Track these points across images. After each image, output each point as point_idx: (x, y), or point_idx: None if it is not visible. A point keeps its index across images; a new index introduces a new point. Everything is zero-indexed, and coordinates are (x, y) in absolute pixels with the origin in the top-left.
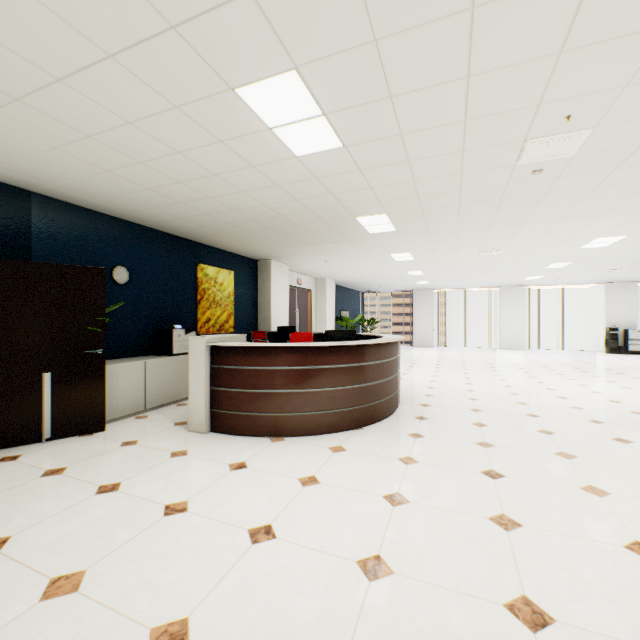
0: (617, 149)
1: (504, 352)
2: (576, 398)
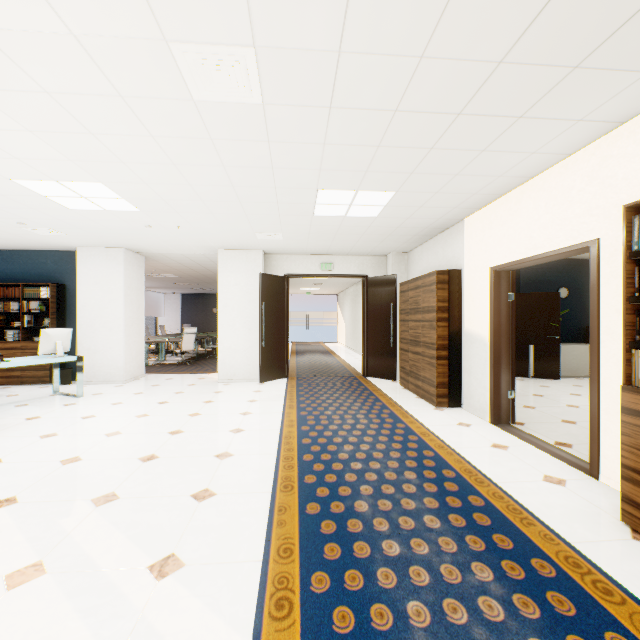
0: None
1: None
2: None
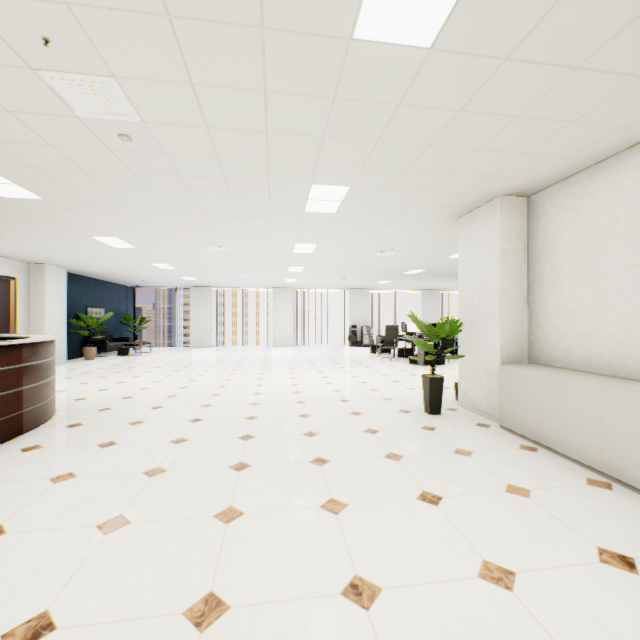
0: (187, 126)
1: (273, 349)
2: (269, 393)
